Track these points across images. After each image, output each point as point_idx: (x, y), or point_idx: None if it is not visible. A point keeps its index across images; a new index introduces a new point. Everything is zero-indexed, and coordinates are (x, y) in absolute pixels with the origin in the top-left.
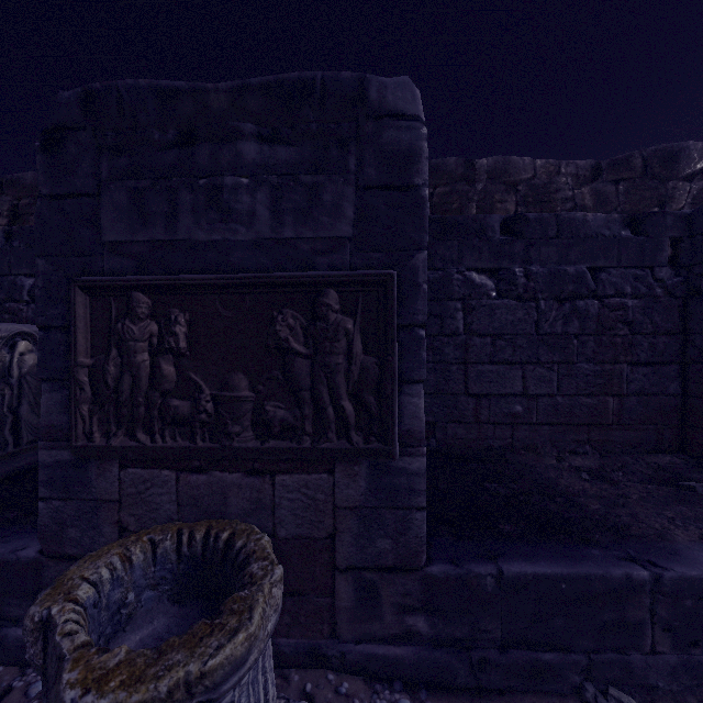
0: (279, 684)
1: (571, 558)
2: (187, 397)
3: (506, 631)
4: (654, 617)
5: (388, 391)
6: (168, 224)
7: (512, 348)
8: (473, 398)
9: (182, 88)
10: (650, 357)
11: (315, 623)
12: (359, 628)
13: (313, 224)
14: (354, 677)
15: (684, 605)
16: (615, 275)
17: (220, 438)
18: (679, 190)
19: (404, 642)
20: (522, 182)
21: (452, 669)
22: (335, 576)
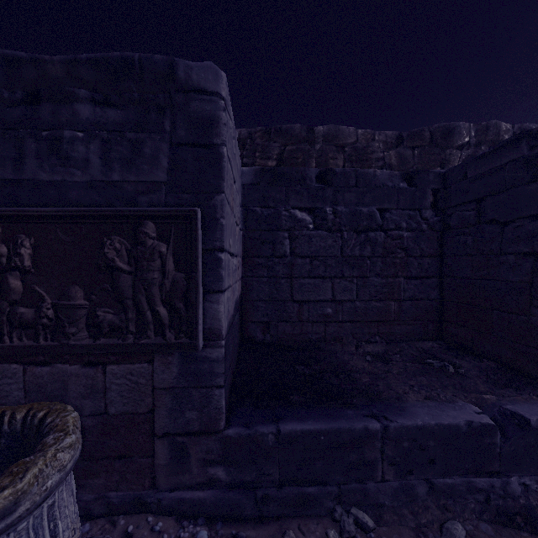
0: (107, 528)
1: (332, 417)
2: (32, 305)
3: (283, 473)
4: (383, 456)
5: (192, 299)
6: (16, 166)
7: (324, 266)
8: (298, 303)
9: (25, 57)
10: (419, 273)
11: (140, 478)
12: (174, 480)
13: (137, 170)
14: (168, 517)
15: (404, 446)
16: (395, 214)
17: (59, 338)
18: (453, 156)
19: (209, 487)
20: (348, 145)
21: (241, 505)
22: (155, 441)
